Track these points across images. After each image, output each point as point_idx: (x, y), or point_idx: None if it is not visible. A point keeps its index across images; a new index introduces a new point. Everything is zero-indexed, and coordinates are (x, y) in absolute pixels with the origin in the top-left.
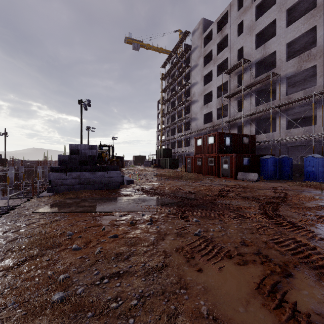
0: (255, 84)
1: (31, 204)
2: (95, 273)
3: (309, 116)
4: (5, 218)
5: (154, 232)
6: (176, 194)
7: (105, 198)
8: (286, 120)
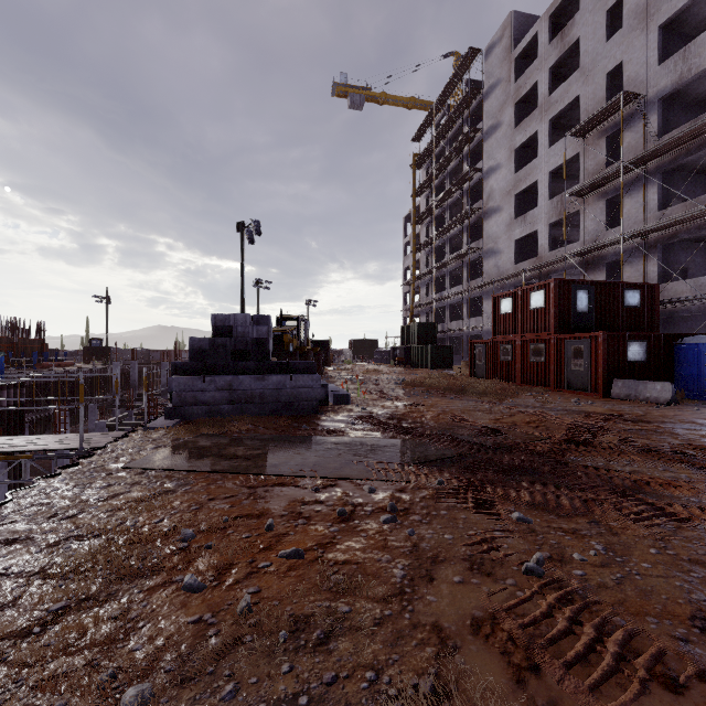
0: (657, 153)
1: (127, 446)
2: (227, 690)
3: None
4: (67, 478)
5: (403, 548)
6: (455, 432)
7: (282, 438)
8: None
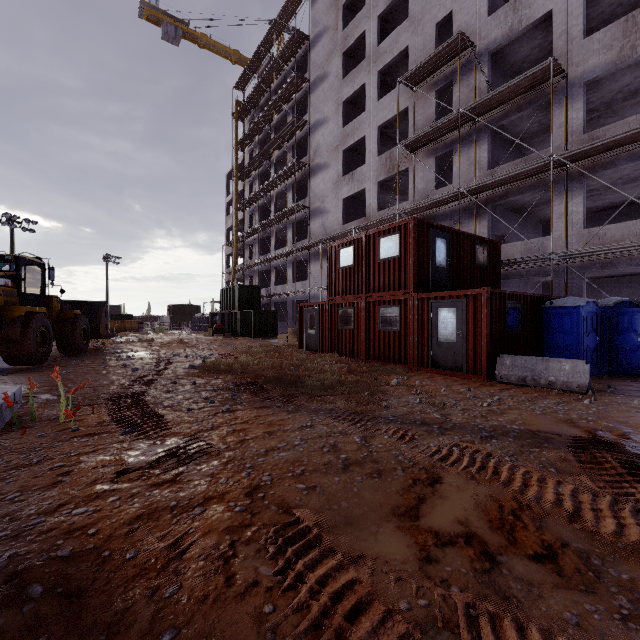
0: (492, 104)
1: None
2: None
3: (598, 208)
4: None
5: None
6: None
7: None
8: (583, 202)
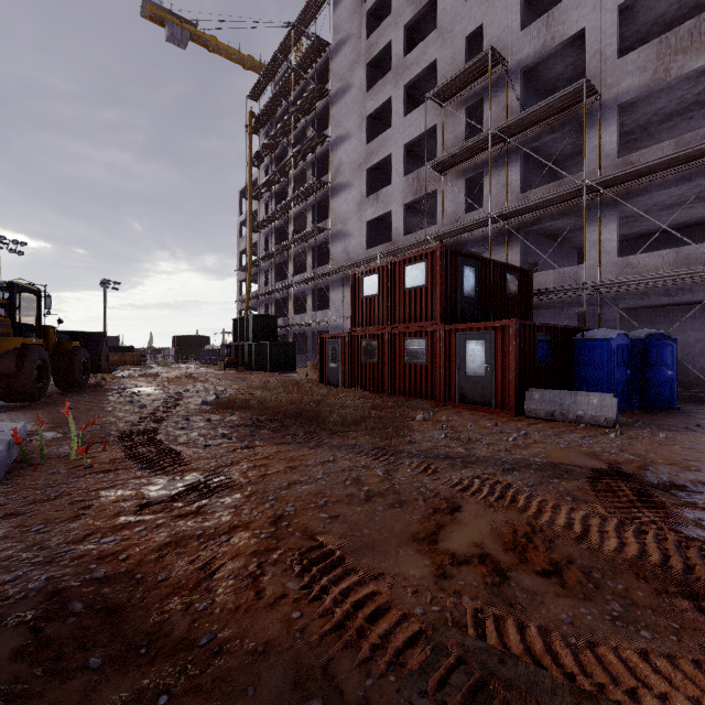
0: (524, 125)
1: None
2: None
3: (634, 235)
4: None
5: None
6: None
7: None
8: (617, 230)
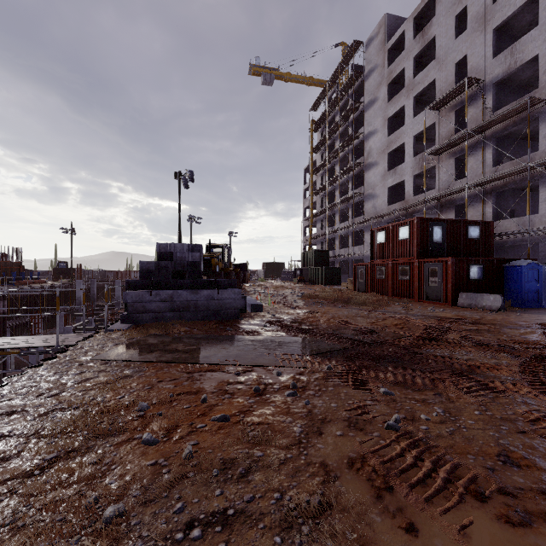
0: (492, 124)
1: (93, 344)
2: (178, 507)
3: None
4: (48, 367)
5: (301, 413)
6: (341, 332)
7: (212, 337)
8: None
